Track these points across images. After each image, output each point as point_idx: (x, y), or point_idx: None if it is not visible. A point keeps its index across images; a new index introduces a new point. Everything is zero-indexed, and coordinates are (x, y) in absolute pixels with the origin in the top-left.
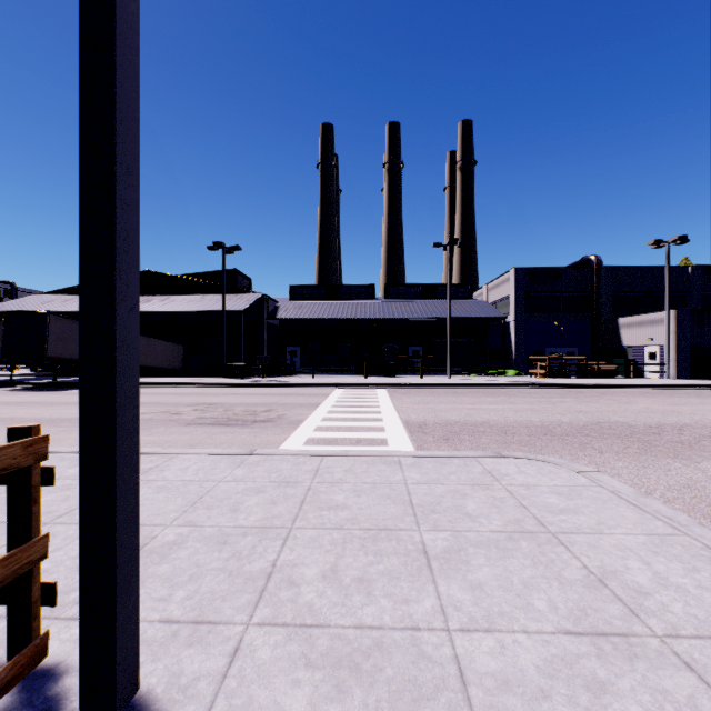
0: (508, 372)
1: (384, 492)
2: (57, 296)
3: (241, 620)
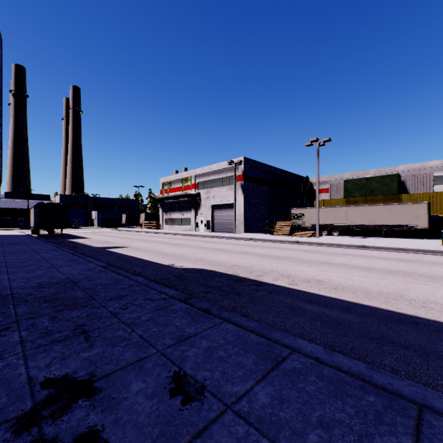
0: None
1: None
2: None
3: None
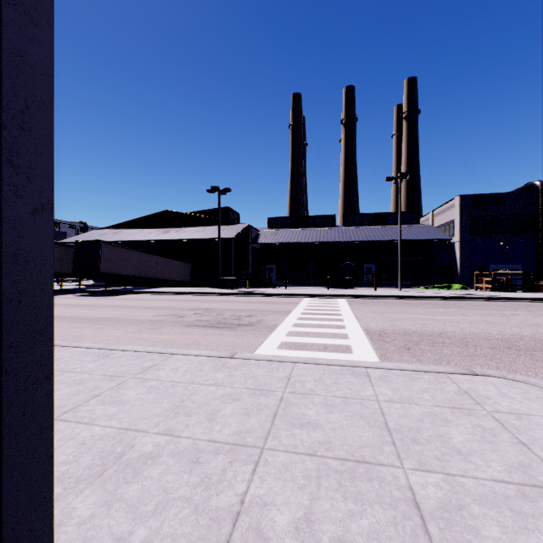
0: (453, 286)
1: (356, 410)
2: (109, 230)
3: None
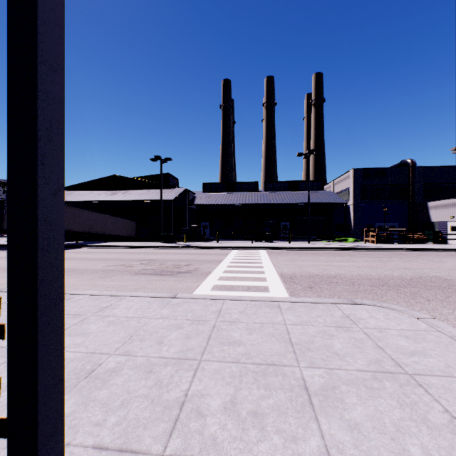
0: (348, 239)
1: (270, 331)
2: None
3: (157, 450)
